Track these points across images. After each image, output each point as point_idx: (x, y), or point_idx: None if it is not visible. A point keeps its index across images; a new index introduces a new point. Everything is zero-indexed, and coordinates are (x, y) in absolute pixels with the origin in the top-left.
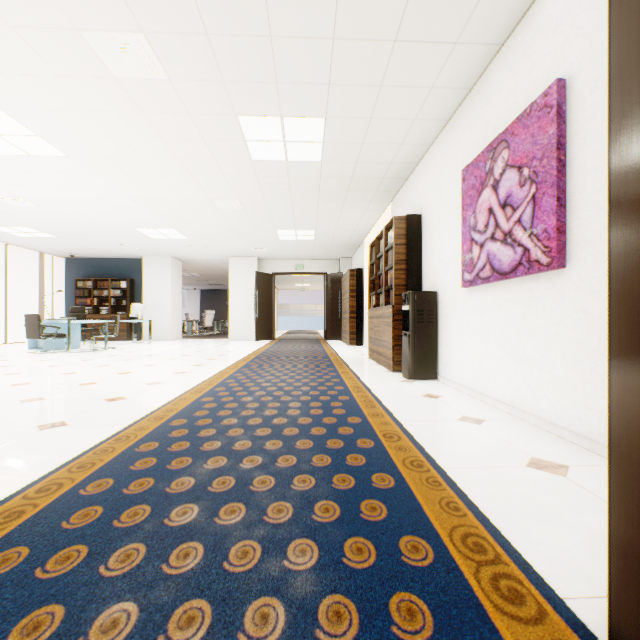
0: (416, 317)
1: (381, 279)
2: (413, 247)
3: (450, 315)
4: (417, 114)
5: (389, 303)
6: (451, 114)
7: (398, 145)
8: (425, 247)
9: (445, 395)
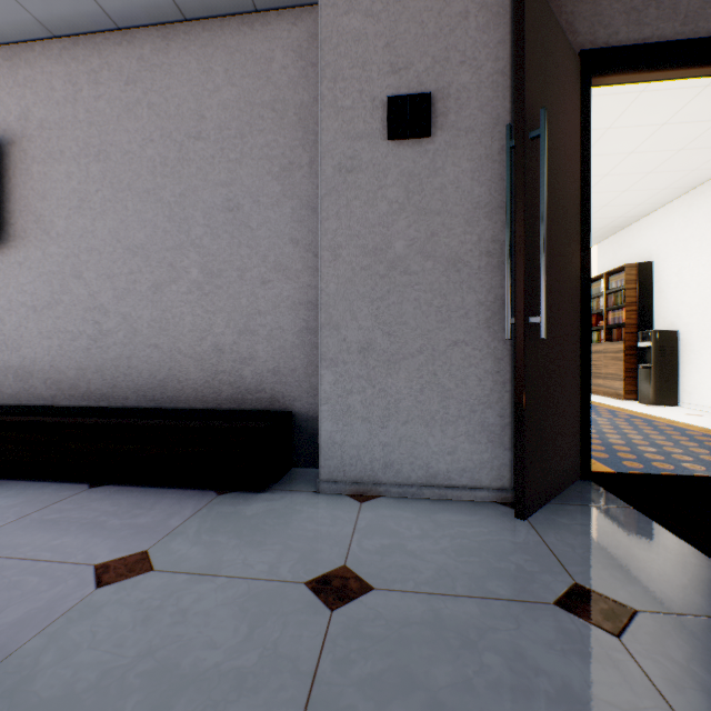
0: (658, 352)
1: (594, 318)
2: (643, 291)
3: (698, 350)
4: (668, 185)
5: (609, 340)
6: (701, 183)
7: (635, 205)
8: (657, 291)
9: (705, 415)
